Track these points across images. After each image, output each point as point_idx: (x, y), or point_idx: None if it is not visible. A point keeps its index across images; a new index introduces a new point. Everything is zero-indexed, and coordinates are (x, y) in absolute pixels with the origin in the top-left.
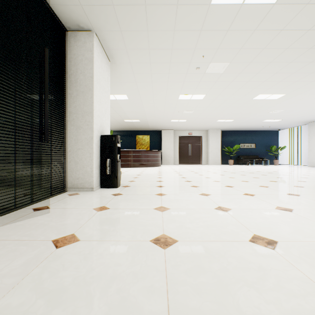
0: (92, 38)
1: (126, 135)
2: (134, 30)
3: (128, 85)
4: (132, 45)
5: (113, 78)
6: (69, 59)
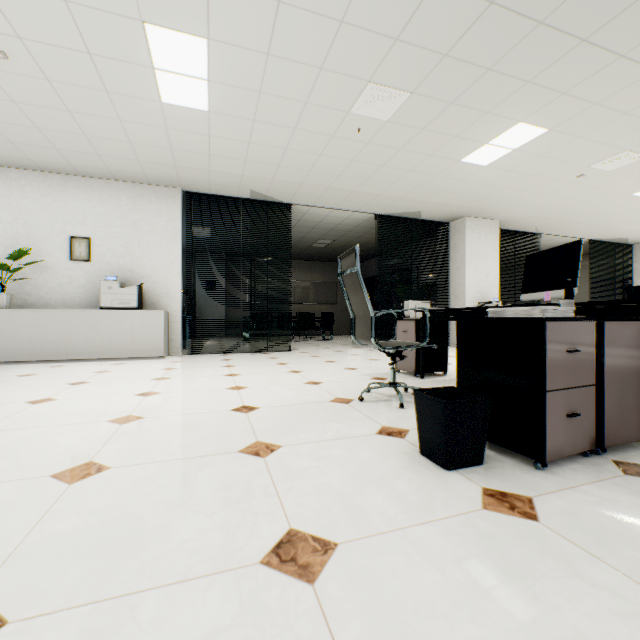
0: None
1: None
2: None
3: None
4: None
5: None
6: (633, 261)
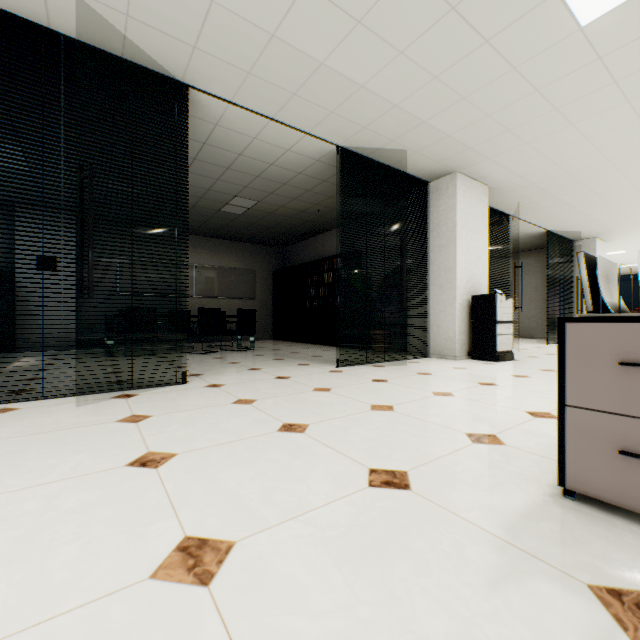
0: (594, 242)
1: (622, 283)
2: (631, 231)
3: (626, 246)
4: (629, 234)
5: (607, 246)
6: (575, 258)
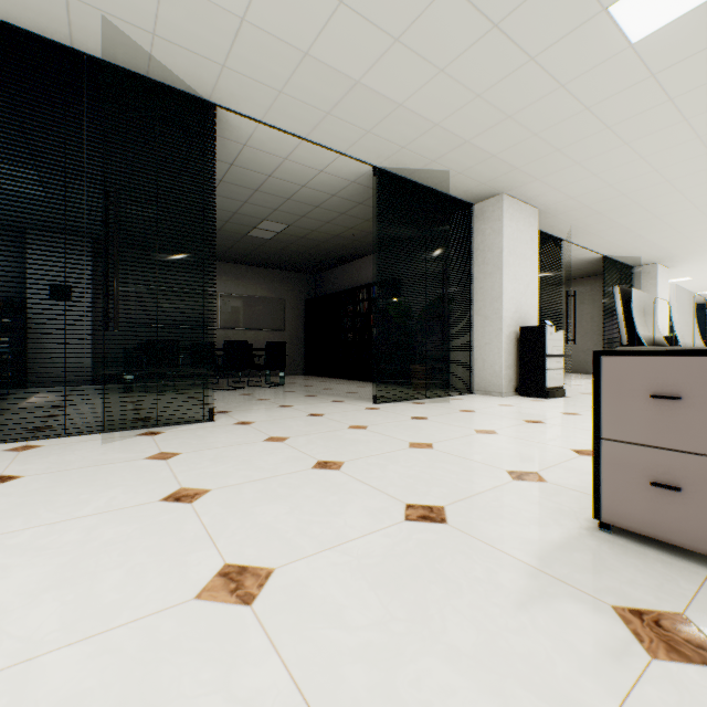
0: (655, 269)
1: None
2: (696, 257)
3: (691, 273)
4: (694, 260)
5: (670, 273)
6: (634, 286)
